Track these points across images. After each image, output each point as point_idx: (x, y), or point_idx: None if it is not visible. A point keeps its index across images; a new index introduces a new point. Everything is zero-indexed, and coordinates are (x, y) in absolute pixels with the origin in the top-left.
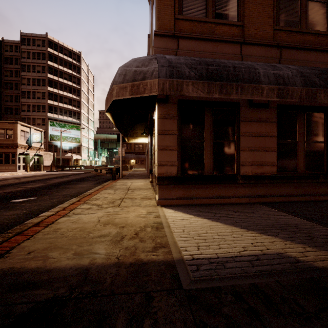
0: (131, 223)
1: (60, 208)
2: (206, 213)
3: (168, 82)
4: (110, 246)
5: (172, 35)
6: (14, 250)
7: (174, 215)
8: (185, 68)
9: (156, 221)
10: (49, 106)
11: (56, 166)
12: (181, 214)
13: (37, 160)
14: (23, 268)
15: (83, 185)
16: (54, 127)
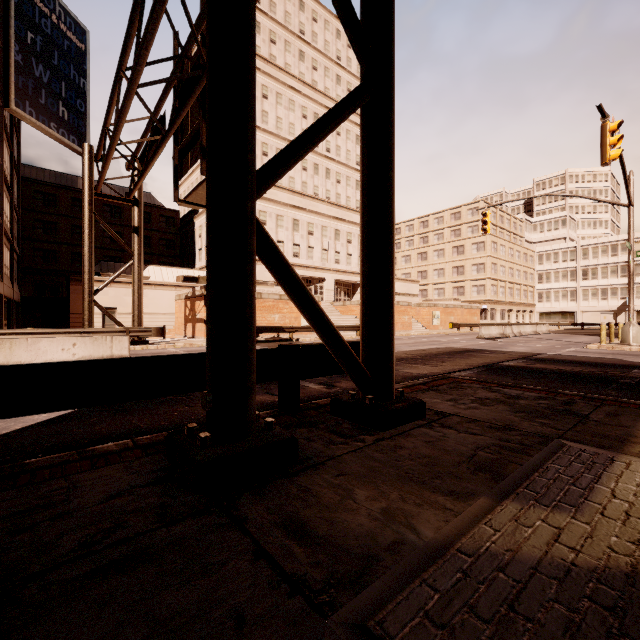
0: None
1: None
2: None
3: None
4: None
5: None
6: None
7: None
8: None
9: None
10: None
11: None
12: None
13: None
14: None
15: None
16: None
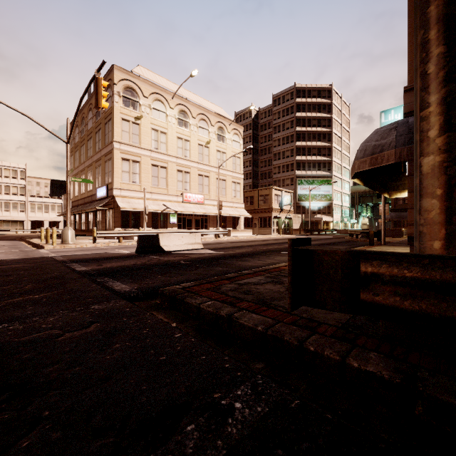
0: None
1: None
2: None
3: (406, 149)
4: None
5: None
6: None
7: None
8: None
9: None
10: (297, 163)
11: (304, 230)
12: None
13: (287, 223)
14: None
15: None
16: (302, 186)
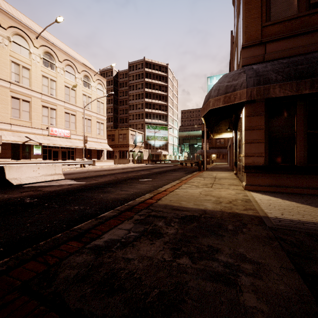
0: (224, 196)
1: (171, 185)
2: (295, 199)
3: (256, 89)
4: (214, 204)
5: (259, 43)
6: (162, 199)
7: (261, 197)
8: (271, 74)
9: (245, 198)
10: (146, 114)
11: (151, 160)
12: (268, 197)
13: (139, 156)
14: (172, 205)
15: (177, 174)
16: (149, 130)
